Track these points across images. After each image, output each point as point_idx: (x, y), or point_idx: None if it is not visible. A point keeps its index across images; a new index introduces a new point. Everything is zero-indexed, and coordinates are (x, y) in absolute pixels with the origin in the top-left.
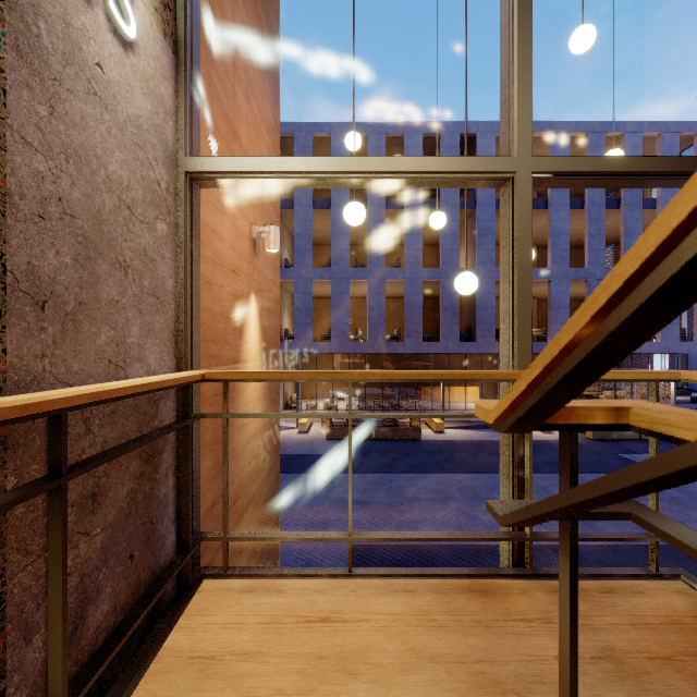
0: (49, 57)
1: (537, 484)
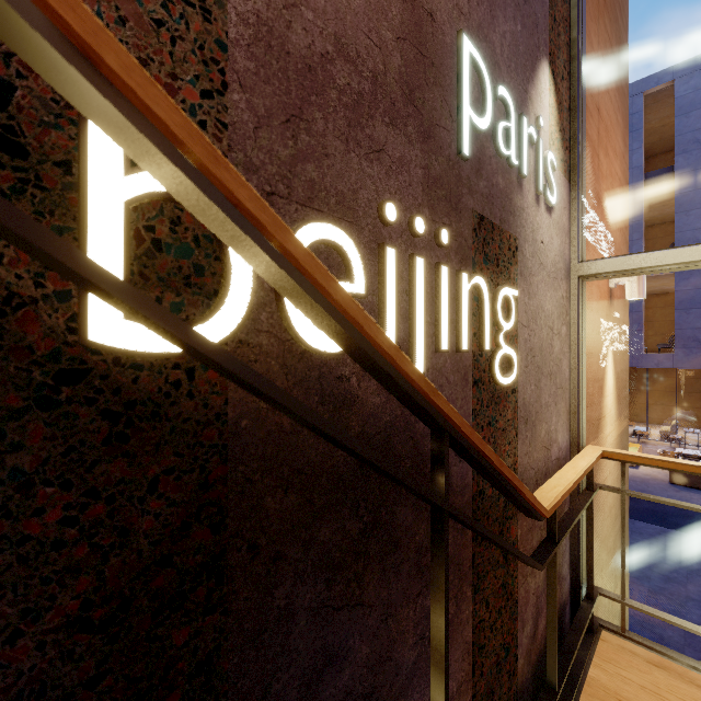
0: (527, 262)
1: None
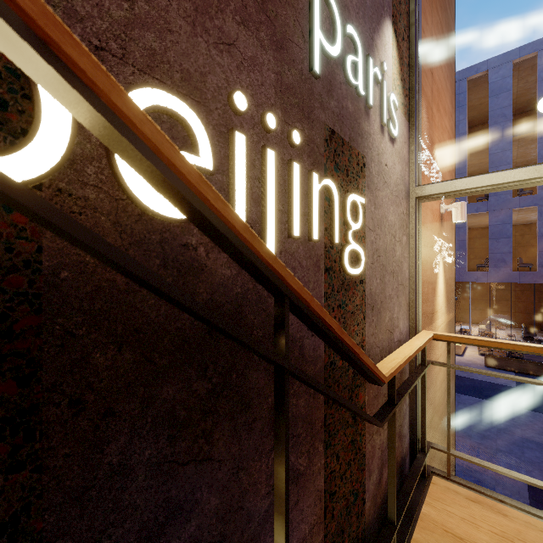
0: (374, 179)
1: None
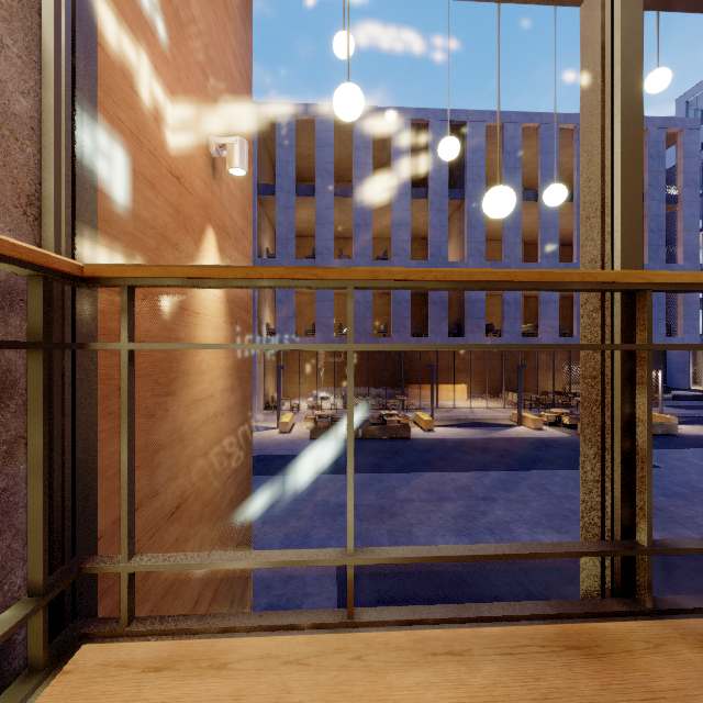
0: None
1: (535, 481)
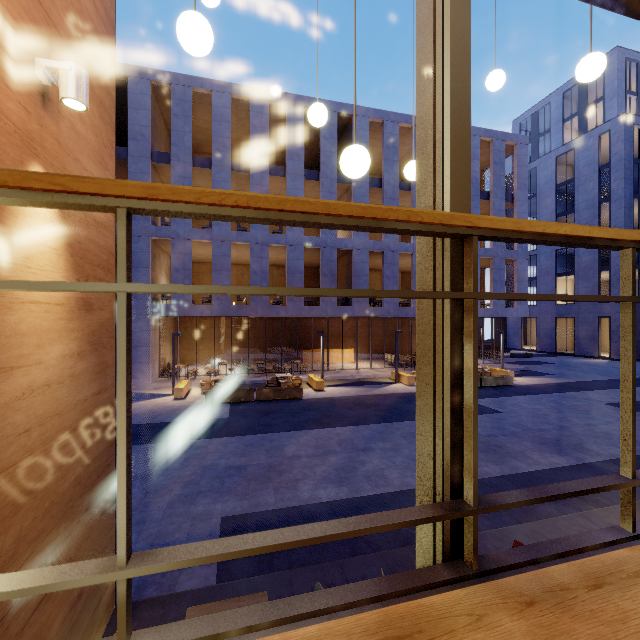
0: None
1: (407, 430)
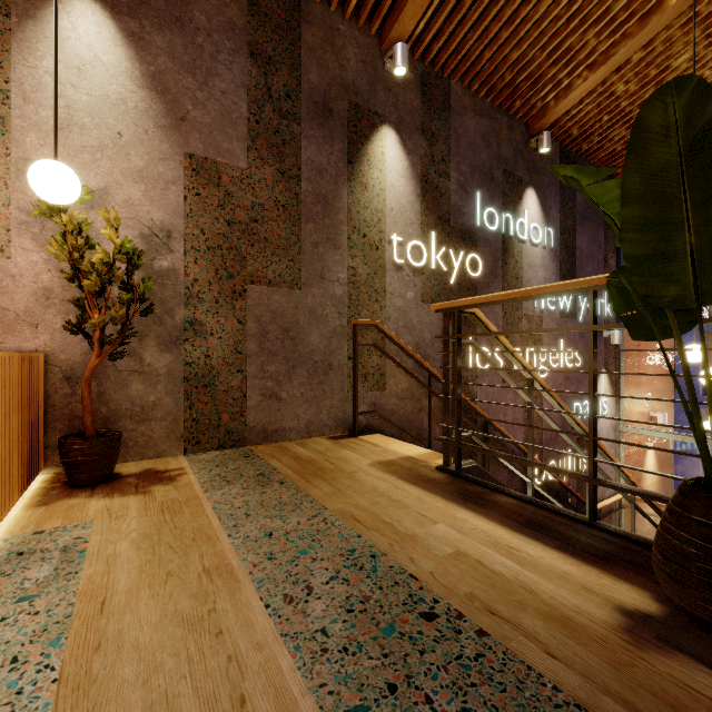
0: None
1: None
